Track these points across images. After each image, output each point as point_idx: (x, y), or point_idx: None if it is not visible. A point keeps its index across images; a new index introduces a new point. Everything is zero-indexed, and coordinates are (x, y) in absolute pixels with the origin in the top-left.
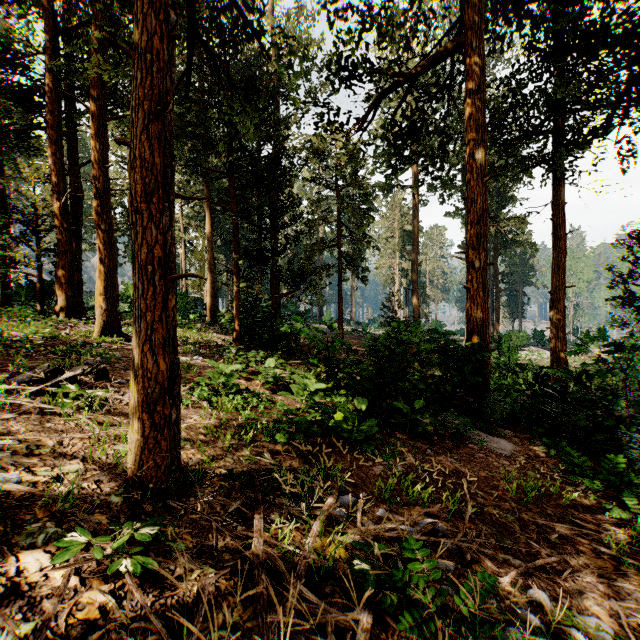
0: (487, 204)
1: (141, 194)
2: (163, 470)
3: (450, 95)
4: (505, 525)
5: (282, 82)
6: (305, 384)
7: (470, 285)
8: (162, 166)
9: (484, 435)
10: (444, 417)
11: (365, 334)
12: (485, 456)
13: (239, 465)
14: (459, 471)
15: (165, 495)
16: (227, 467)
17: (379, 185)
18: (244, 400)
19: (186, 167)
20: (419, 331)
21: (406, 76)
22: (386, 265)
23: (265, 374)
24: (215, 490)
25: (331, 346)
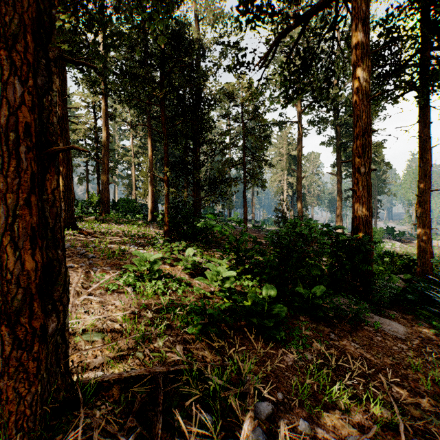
0: (371, 120)
1: (1, 38)
2: (29, 401)
3: (334, 38)
4: (435, 434)
5: (202, 45)
6: (218, 271)
7: (356, 187)
8: (35, 10)
9: (375, 317)
10: (339, 300)
11: (262, 229)
12: (383, 339)
13: (144, 369)
14: (365, 358)
15: (28, 437)
16: (130, 373)
17: (273, 121)
18: (165, 285)
19: (128, 101)
20: (316, 225)
21: (301, 18)
22: (277, 180)
23: (185, 261)
24: (109, 410)
25: (240, 238)
